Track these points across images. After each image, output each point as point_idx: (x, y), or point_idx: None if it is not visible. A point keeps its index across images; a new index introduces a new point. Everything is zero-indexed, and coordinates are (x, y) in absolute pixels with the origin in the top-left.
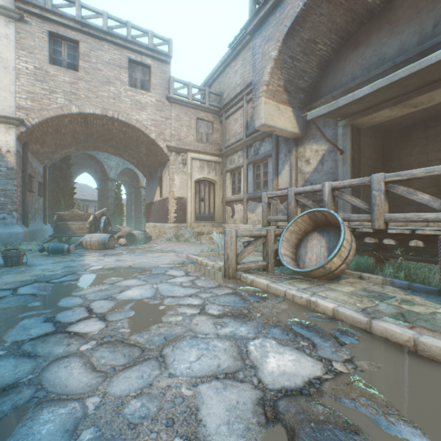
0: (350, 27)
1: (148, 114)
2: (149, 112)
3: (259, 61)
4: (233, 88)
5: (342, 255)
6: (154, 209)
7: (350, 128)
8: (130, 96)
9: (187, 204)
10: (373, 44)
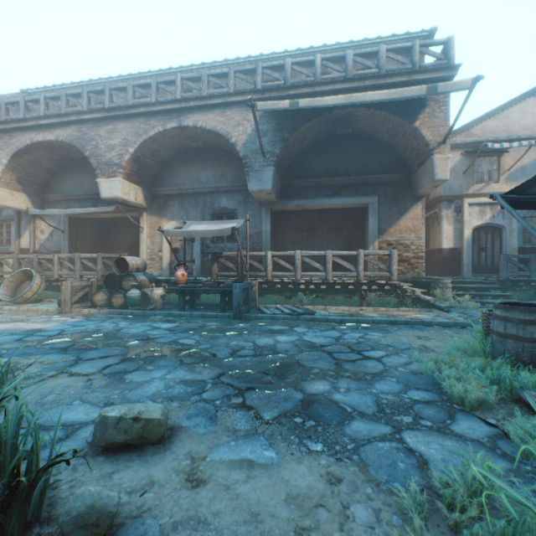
0: (66, 161)
1: None
2: None
3: None
4: None
5: (34, 290)
6: None
7: (69, 218)
8: None
9: None
10: (80, 176)
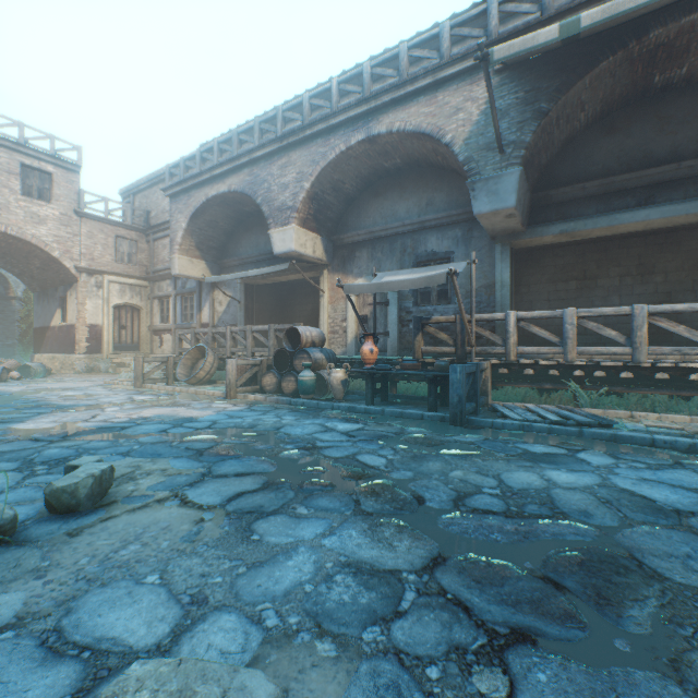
0: (242, 218)
1: (50, 229)
2: (51, 227)
3: (175, 224)
4: (163, 212)
5: (207, 370)
6: (51, 336)
7: (244, 286)
8: (24, 207)
9: (104, 332)
10: (255, 234)
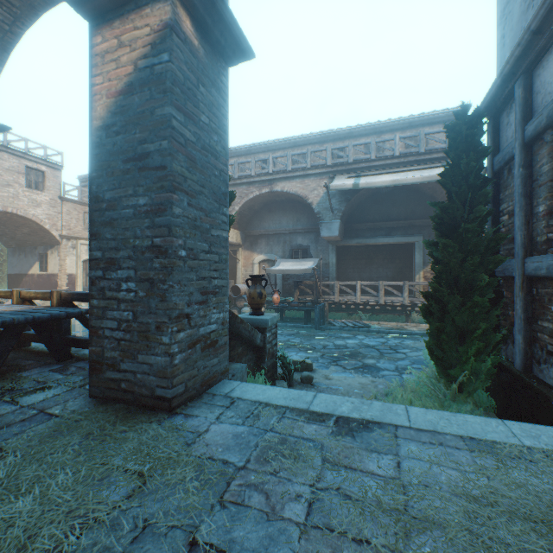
0: None
1: (43, 210)
2: (44, 208)
3: None
4: None
5: None
6: (28, 281)
7: None
8: (28, 196)
9: (78, 279)
10: None
